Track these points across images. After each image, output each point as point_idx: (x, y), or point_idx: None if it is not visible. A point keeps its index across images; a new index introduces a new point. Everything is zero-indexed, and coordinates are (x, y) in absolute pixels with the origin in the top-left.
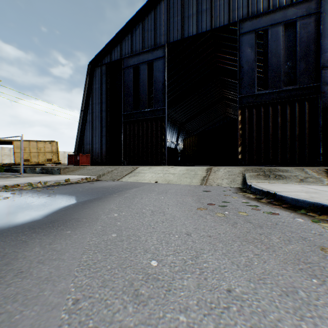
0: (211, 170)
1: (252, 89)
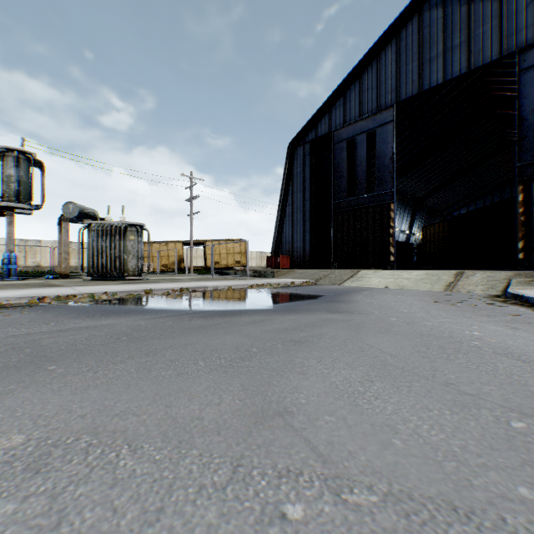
0: (462, 275)
1: None
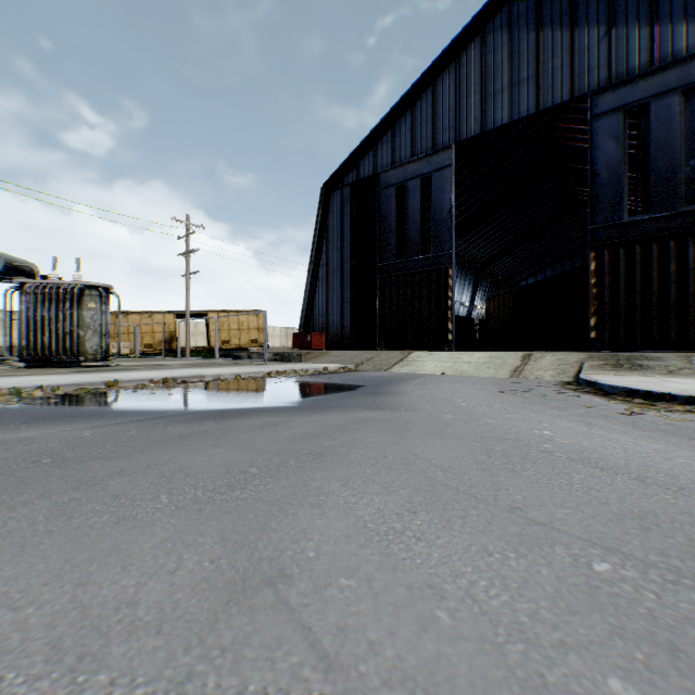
0: (530, 358)
1: (616, 213)
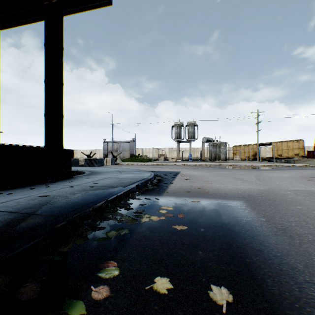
0: None
1: None
